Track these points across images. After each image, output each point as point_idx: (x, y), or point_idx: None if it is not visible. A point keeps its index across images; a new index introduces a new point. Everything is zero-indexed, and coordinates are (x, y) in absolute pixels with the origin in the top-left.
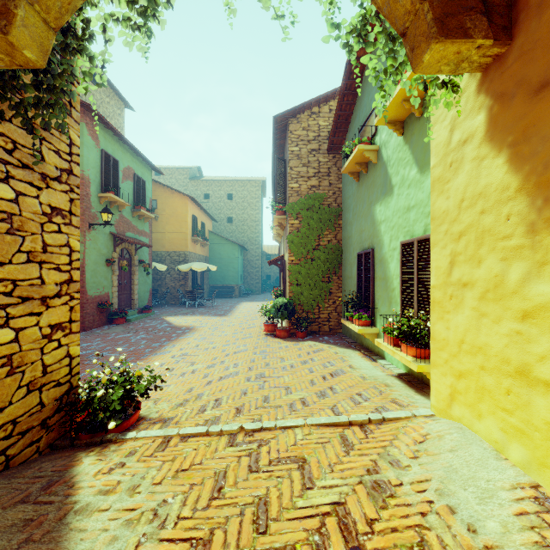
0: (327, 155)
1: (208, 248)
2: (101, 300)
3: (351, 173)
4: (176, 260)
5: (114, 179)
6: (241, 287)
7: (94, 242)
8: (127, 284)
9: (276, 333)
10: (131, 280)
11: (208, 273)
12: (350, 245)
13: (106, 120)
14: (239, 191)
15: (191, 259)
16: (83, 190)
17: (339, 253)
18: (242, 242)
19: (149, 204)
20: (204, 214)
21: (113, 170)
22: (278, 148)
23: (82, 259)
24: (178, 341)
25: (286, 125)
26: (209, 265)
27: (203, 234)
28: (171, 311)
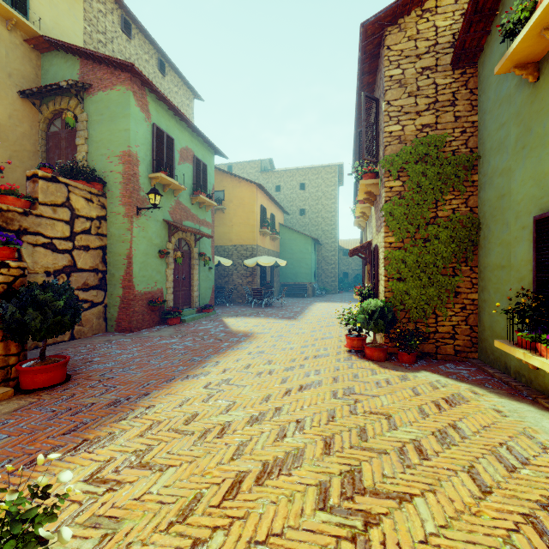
0: (451, 73)
1: (278, 243)
2: (153, 296)
3: (519, 66)
4: (243, 255)
5: (169, 159)
6: (314, 285)
7: (144, 230)
8: (186, 280)
9: (365, 351)
10: (190, 275)
11: (278, 270)
12: (503, 209)
13: (155, 87)
14: (312, 179)
15: (259, 254)
16: (130, 169)
17: (474, 227)
18: (316, 236)
19: (212, 191)
20: (275, 205)
21: (167, 149)
22: (364, 90)
23: (128, 249)
24: (225, 355)
25: (379, 45)
26: (277, 260)
27: (272, 226)
28: (234, 311)
